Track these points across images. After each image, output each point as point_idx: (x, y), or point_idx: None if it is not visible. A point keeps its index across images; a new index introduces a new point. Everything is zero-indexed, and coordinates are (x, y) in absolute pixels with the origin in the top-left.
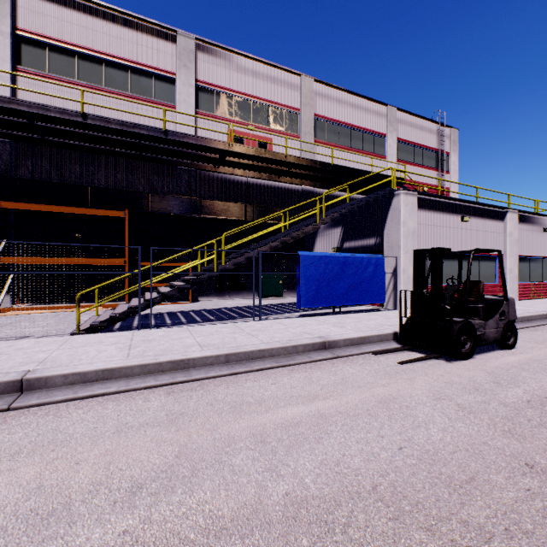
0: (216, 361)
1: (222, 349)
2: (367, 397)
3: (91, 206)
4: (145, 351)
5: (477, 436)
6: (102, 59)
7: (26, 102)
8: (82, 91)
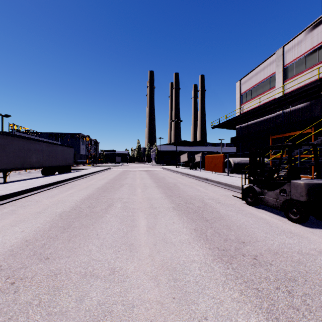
0: (224, 184)
1: (227, 182)
2: (206, 192)
3: (301, 129)
4: (224, 180)
5: (188, 194)
6: (316, 49)
7: (269, 101)
8: (283, 86)
